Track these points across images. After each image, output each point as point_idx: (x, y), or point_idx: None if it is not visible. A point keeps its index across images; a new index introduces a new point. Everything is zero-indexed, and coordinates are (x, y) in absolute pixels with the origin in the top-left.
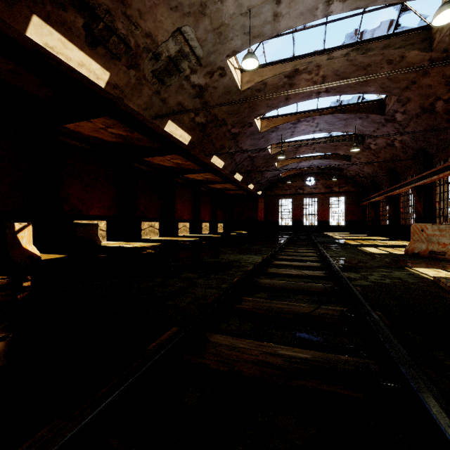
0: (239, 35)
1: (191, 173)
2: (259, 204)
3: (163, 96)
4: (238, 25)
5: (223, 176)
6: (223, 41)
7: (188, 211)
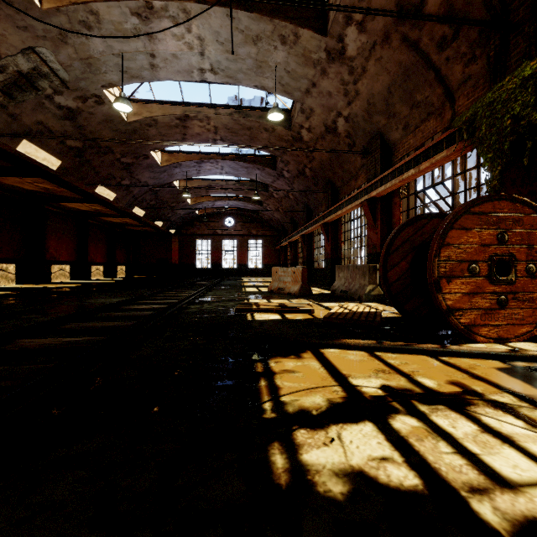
0: (114, 71)
1: (70, 201)
2: (173, 244)
3: (13, 112)
4: (111, 62)
5: (118, 210)
6: (95, 72)
7: (67, 251)
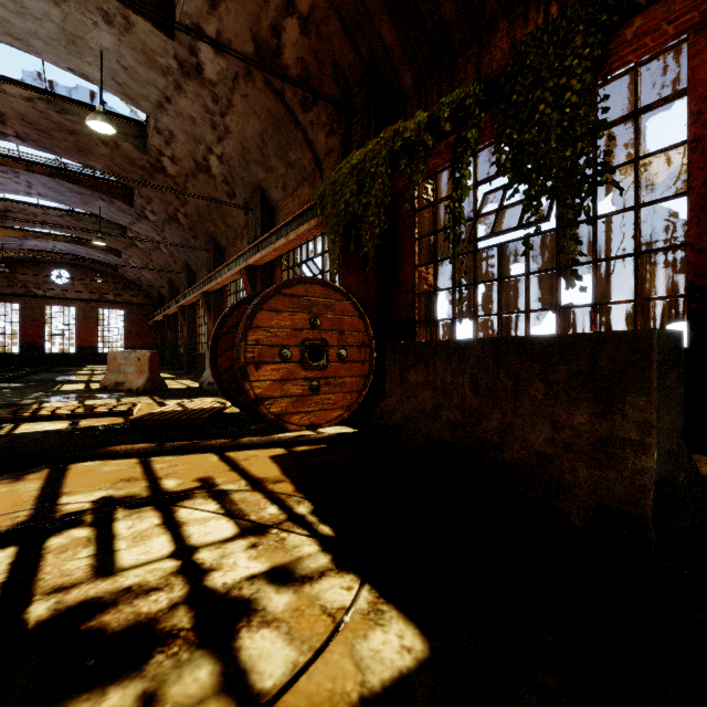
0: None
1: None
2: None
3: None
4: None
5: None
6: None
7: None
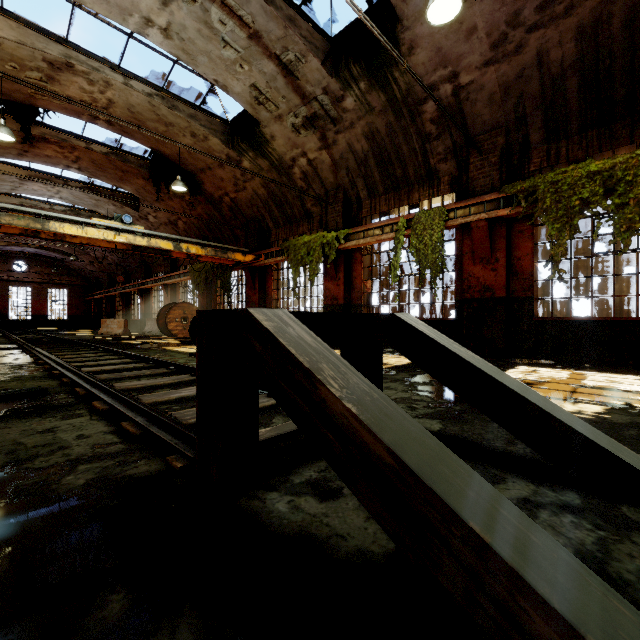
0: None
1: None
2: None
3: None
4: None
5: None
6: None
7: None
